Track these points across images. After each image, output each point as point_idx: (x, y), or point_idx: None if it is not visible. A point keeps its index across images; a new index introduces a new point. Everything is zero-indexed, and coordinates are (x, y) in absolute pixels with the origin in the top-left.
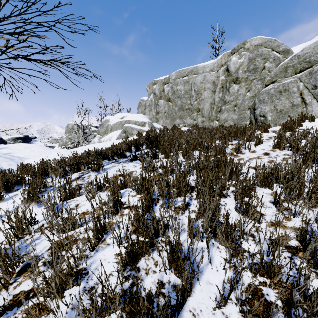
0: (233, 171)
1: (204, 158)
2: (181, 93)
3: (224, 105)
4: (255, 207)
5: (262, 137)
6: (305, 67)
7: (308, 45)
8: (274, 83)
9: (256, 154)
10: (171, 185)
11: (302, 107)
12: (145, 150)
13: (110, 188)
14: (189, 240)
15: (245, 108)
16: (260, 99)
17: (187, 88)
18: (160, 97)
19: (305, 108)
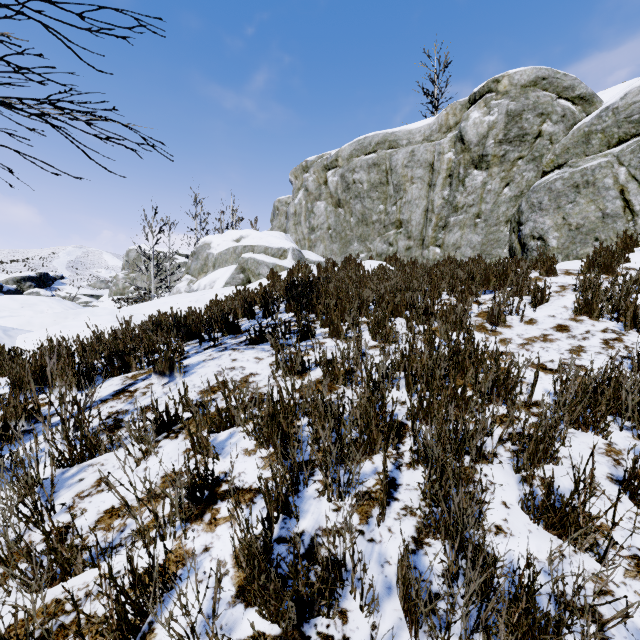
0: (498, 382)
1: (426, 347)
2: (362, 188)
3: (454, 213)
4: (590, 519)
5: (548, 288)
6: (630, 133)
7: (636, 86)
8: (562, 167)
9: (538, 328)
10: (346, 426)
11: (626, 219)
12: (284, 316)
13: (192, 424)
14: (405, 632)
15: (498, 220)
16: (531, 201)
17: (375, 177)
18: (319, 196)
19: (632, 222)
